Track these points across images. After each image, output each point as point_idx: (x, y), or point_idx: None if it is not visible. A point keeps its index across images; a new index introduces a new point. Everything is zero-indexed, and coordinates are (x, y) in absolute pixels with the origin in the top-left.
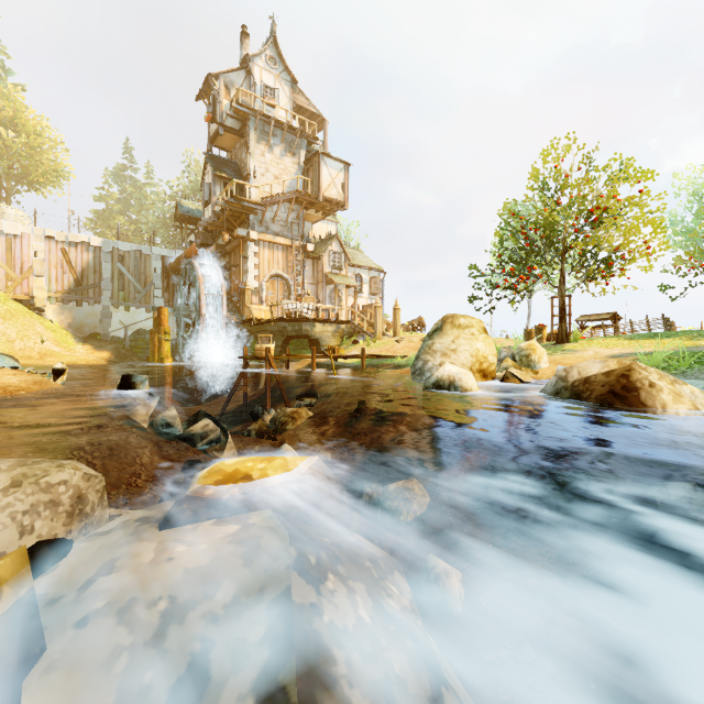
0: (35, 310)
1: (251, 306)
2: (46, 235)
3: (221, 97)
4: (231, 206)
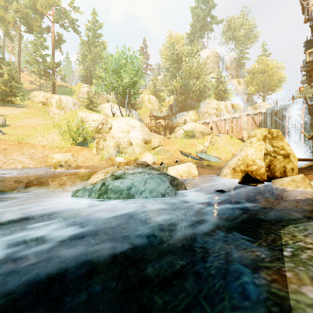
0: (244, 142)
1: None
2: (247, 114)
3: (310, 3)
4: (311, 67)
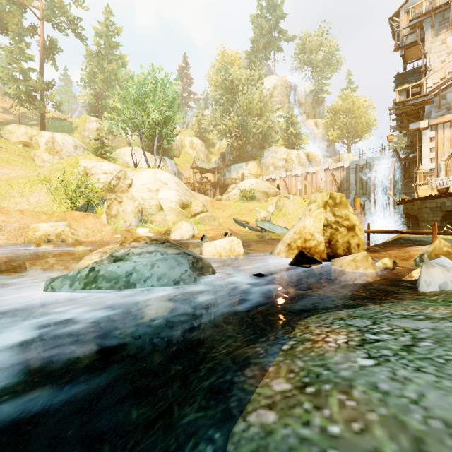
0: None
1: (418, 187)
2: (325, 169)
3: (401, 26)
4: (402, 109)
